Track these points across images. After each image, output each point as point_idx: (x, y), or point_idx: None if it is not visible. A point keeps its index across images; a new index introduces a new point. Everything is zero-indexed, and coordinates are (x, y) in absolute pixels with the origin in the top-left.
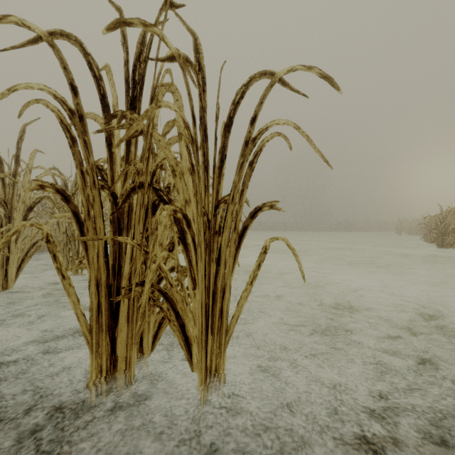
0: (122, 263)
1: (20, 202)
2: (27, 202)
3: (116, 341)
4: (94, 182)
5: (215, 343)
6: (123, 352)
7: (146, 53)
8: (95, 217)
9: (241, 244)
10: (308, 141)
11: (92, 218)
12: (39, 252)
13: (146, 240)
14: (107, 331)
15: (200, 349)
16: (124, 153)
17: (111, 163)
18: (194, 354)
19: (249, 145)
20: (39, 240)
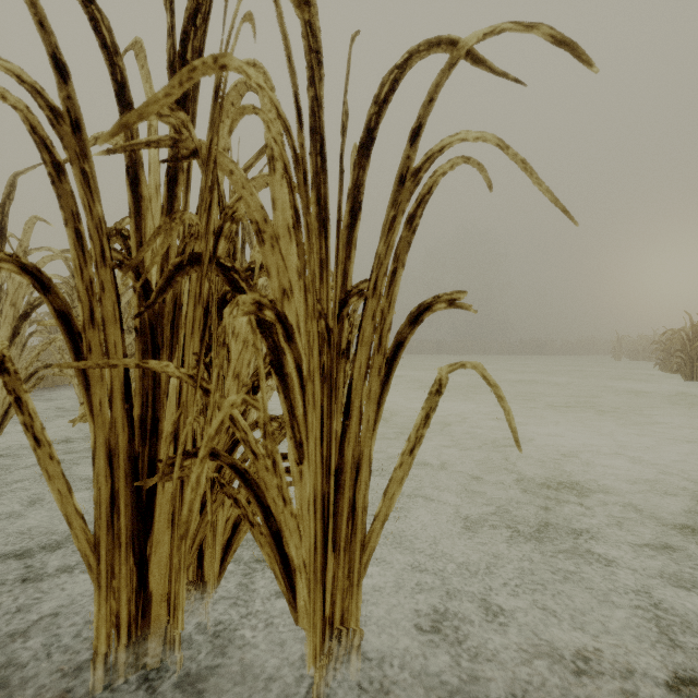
0: (161, 412)
1: (7, 305)
2: (19, 304)
3: (148, 564)
4: (104, 253)
5: (340, 568)
6: (162, 585)
7: (207, 3)
8: (105, 323)
9: (391, 376)
10: (525, 171)
11: (99, 325)
12: (52, 388)
13: (206, 368)
14: (130, 546)
15: (311, 587)
16: (163, 199)
17: (137, 218)
18: (300, 590)
19: (406, 182)
20: (40, 368)
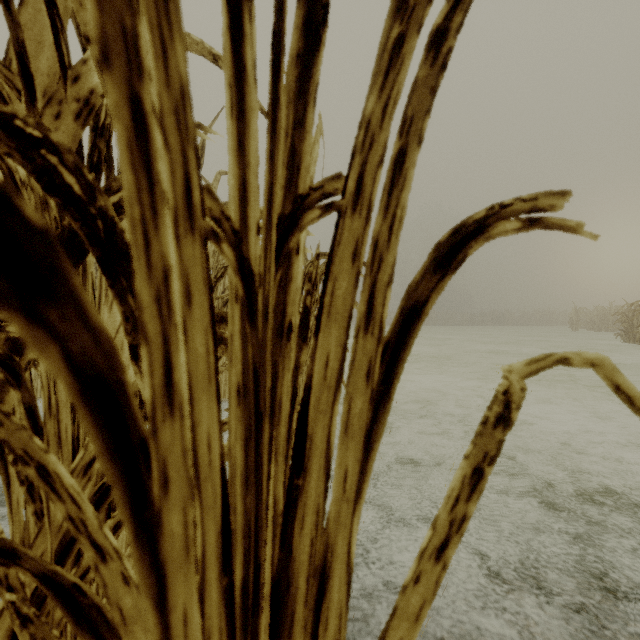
0: None
1: None
2: None
3: None
4: None
5: None
6: None
7: None
8: None
9: (394, 382)
10: None
11: None
12: None
13: None
14: None
15: None
16: None
17: None
18: None
19: None
20: None
